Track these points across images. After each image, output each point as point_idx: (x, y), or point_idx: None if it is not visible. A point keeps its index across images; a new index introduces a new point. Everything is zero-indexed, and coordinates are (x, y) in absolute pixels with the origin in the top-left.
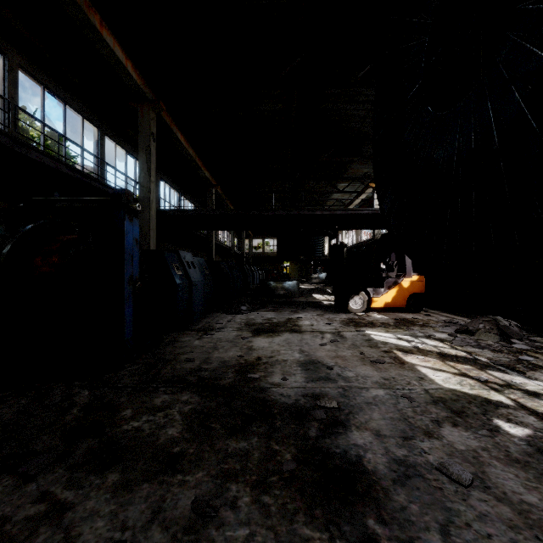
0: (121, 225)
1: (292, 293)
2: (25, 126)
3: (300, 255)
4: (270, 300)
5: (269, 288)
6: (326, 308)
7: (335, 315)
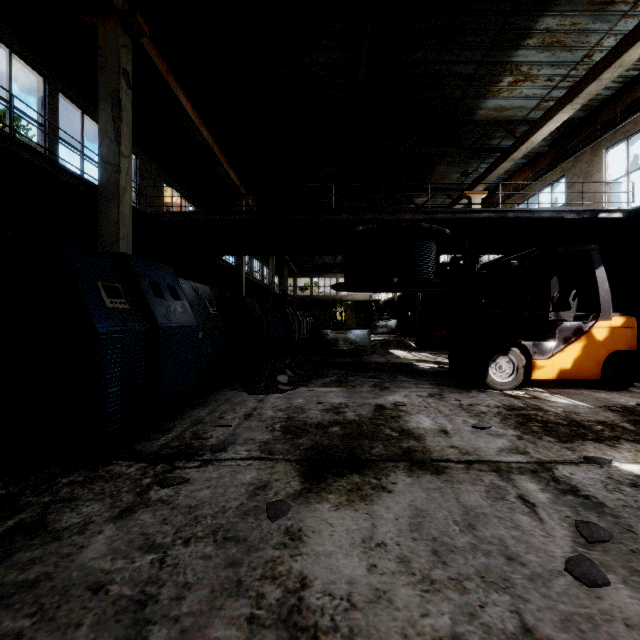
0: None
1: (361, 348)
2: None
3: (394, 277)
4: (327, 361)
5: (325, 341)
6: (433, 377)
7: (467, 396)
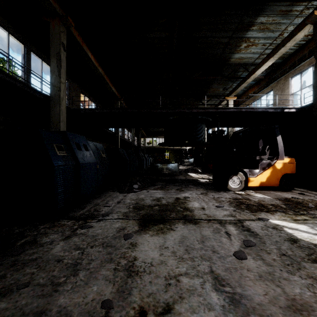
0: None
1: (174, 172)
2: None
3: (185, 140)
4: (157, 178)
5: (157, 169)
6: (205, 186)
7: (218, 193)
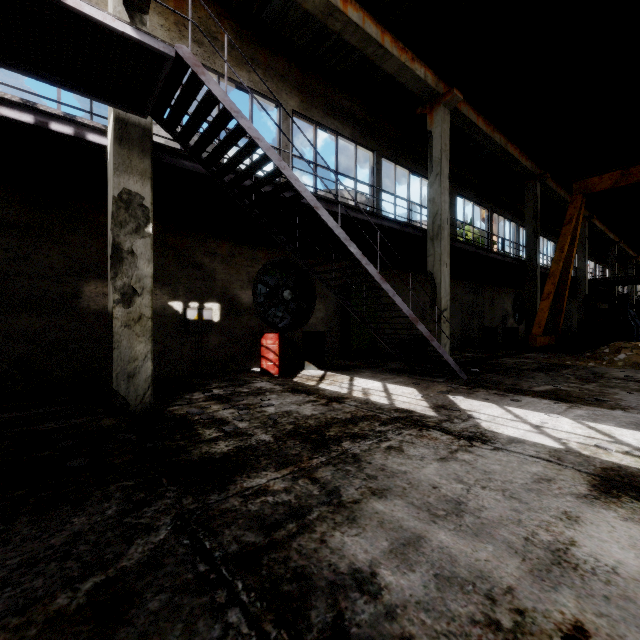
0: (626, 305)
1: None
2: (466, 232)
3: None
4: None
5: None
6: None
7: None
